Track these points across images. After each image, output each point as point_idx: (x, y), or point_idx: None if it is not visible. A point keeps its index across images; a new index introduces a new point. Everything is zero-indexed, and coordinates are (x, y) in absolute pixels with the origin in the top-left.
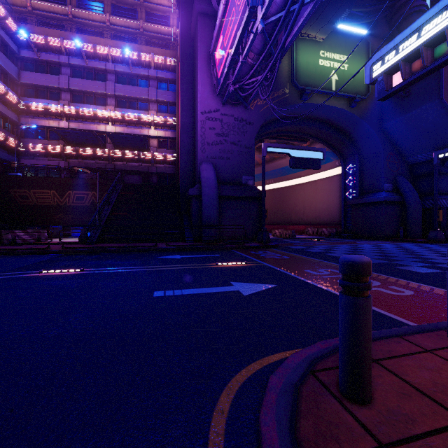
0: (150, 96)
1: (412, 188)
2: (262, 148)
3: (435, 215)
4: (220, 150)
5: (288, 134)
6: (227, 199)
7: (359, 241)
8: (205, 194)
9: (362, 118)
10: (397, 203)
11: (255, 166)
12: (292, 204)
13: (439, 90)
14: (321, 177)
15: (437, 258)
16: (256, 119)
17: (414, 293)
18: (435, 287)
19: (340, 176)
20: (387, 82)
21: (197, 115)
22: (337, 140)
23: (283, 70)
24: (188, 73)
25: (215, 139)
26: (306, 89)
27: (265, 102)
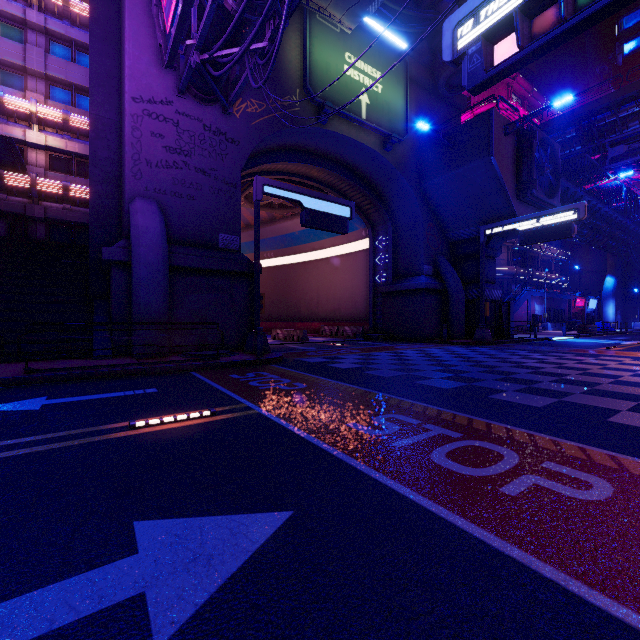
0: (28, 61)
1: (455, 273)
2: (255, 184)
3: (481, 308)
4: (175, 180)
5: (297, 179)
6: (188, 274)
7: (396, 344)
8: (138, 261)
9: (399, 170)
10: (439, 292)
11: (246, 229)
12: (301, 291)
13: (489, 145)
14: (342, 252)
15: (517, 371)
16: (245, 136)
17: (614, 486)
18: (611, 451)
19: (368, 251)
20: (486, 56)
21: (124, 102)
22: (365, 198)
23: (291, 65)
24: (108, 20)
25: (163, 157)
26: (326, 106)
27: (261, 111)
